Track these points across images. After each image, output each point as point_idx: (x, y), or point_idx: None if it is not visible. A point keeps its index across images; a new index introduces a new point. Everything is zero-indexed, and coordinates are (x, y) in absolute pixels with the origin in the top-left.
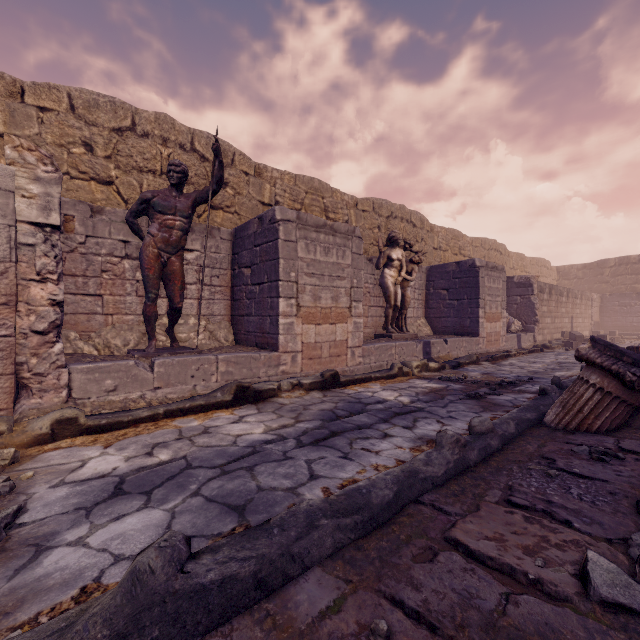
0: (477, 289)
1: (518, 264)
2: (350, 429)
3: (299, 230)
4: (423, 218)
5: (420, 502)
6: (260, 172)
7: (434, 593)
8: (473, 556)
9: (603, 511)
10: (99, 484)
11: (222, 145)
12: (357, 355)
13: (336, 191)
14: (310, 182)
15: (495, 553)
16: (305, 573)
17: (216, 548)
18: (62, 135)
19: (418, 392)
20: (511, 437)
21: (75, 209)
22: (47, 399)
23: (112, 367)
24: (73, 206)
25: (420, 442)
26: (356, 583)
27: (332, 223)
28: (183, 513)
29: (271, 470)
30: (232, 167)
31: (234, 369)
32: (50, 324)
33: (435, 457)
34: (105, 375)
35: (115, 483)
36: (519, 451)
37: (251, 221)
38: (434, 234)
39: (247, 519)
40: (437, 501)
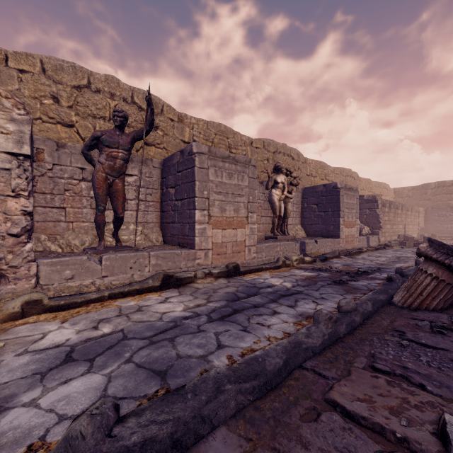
0: (338, 204)
1: (366, 186)
2: (248, 307)
3: (210, 160)
4: (299, 153)
5: (303, 368)
6: (182, 119)
7: (320, 451)
8: (349, 416)
9: (448, 376)
10: (54, 353)
11: (154, 99)
12: (252, 252)
13: (237, 133)
14: (218, 126)
15: (367, 413)
16: (213, 432)
17: (140, 412)
18: (36, 90)
19: (297, 279)
20: (369, 314)
21: (45, 144)
22: (20, 285)
23: (70, 261)
24: (43, 142)
25: (301, 318)
26: (255, 441)
27: (234, 155)
28: (117, 377)
29: (188, 341)
30: (161, 115)
31: (162, 262)
32: (22, 229)
33: (314, 331)
34: (65, 267)
35: (66, 352)
36: (376, 325)
37: (175, 154)
38: (307, 165)
39: (168, 382)
40: (317, 367)
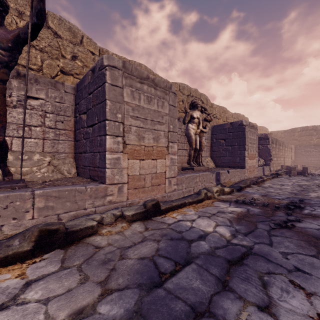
0: (244, 139)
1: None
2: (181, 319)
3: (125, 78)
4: (207, 98)
5: None
6: (103, 54)
7: None
8: None
9: None
10: None
11: (72, 28)
12: (173, 183)
13: (156, 75)
14: (139, 66)
15: None
16: None
17: None
18: None
19: (230, 219)
20: None
21: None
22: None
23: None
24: None
25: None
26: None
27: (153, 77)
28: None
29: None
30: (81, 46)
31: (55, 203)
32: None
33: None
34: None
35: None
36: None
37: (86, 74)
38: (213, 109)
39: None
40: None
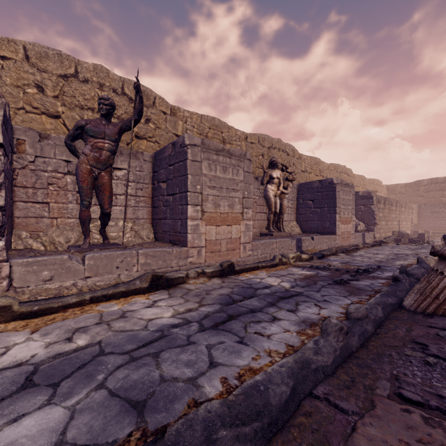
0: (334, 200)
1: (360, 183)
2: (244, 312)
3: (203, 153)
4: (294, 149)
5: (315, 396)
6: (175, 112)
7: None
8: None
9: None
10: (12, 375)
11: (146, 91)
12: (247, 249)
13: (231, 128)
14: (212, 120)
15: None
16: None
17: None
18: (18, 78)
19: (296, 278)
20: (380, 321)
21: (26, 135)
22: None
23: (48, 261)
24: (24, 132)
25: (304, 325)
26: None
27: (229, 148)
28: (83, 412)
29: (175, 357)
30: (153, 107)
31: (151, 261)
32: None
33: (323, 345)
34: (42, 267)
35: (28, 373)
36: (391, 335)
37: (166, 146)
38: (302, 161)
39: (146, 420)
40: (331, 395)
